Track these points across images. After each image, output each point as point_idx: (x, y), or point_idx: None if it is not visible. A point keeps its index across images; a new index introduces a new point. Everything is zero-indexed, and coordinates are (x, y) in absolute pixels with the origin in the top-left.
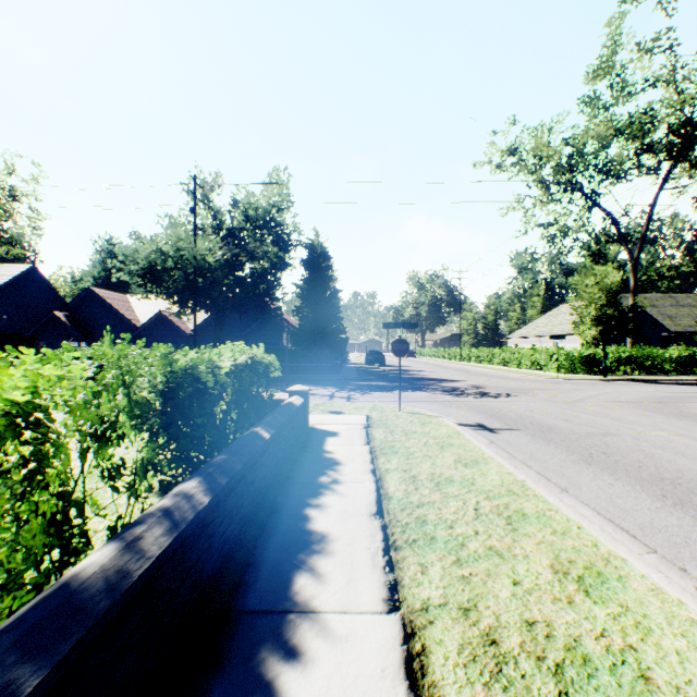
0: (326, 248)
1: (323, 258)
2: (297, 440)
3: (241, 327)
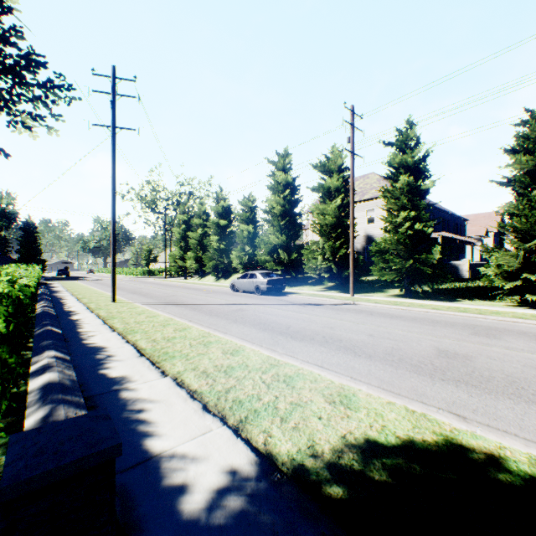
0: (35, 223)
1: (34, 228)
2: None
3: None
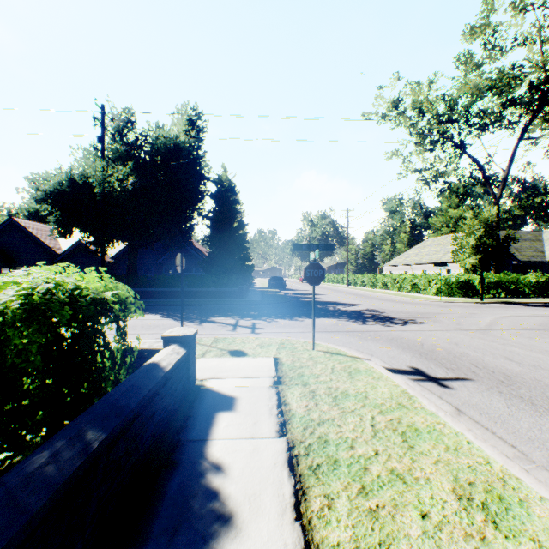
0: (233, 183)
1: (231, 192)
2: (167, 425)
3: (157, 255)
